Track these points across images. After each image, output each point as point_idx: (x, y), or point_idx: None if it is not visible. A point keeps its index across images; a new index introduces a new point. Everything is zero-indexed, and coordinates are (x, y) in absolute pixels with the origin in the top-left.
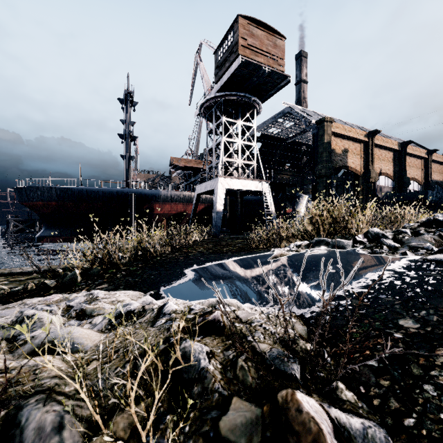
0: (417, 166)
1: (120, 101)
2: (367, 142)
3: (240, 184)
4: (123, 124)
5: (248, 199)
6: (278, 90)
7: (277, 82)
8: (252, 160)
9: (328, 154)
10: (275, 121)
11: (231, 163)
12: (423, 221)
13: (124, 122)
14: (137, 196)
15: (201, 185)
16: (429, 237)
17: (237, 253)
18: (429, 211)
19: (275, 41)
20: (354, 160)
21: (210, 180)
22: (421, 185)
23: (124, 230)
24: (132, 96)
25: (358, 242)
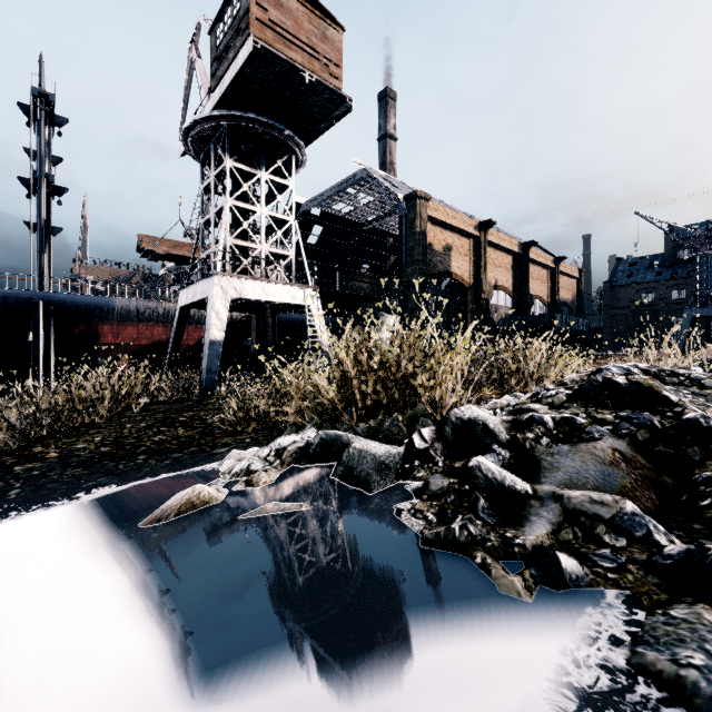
0: (542, 279)
1: (24, 110)
2: (478, 237)
3: (262, 290)
4: (32, 158)
5: (295, 320)
6: (333, 123)
7: (330, 106)
8: (289, 249)
9: (422, 250)
10: (344, 191)
11: (247, 249)
12: (578, 385)
13: (30, 153)
14: (57, 307)
15: (188, 289)
16: (609, 446)
17: (160, 458)
18: (557, 344)
19: (325, 29)
20: (461, 263)
21: (202, 280)
22: (547, 307)
23: (28, 377)
24: (51, 103)
25: (419, 456)
